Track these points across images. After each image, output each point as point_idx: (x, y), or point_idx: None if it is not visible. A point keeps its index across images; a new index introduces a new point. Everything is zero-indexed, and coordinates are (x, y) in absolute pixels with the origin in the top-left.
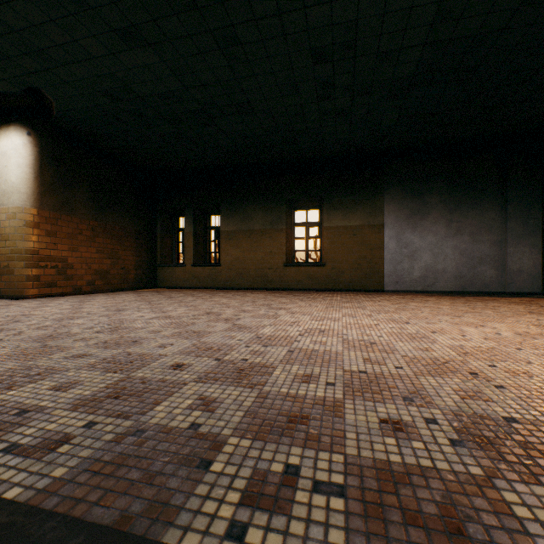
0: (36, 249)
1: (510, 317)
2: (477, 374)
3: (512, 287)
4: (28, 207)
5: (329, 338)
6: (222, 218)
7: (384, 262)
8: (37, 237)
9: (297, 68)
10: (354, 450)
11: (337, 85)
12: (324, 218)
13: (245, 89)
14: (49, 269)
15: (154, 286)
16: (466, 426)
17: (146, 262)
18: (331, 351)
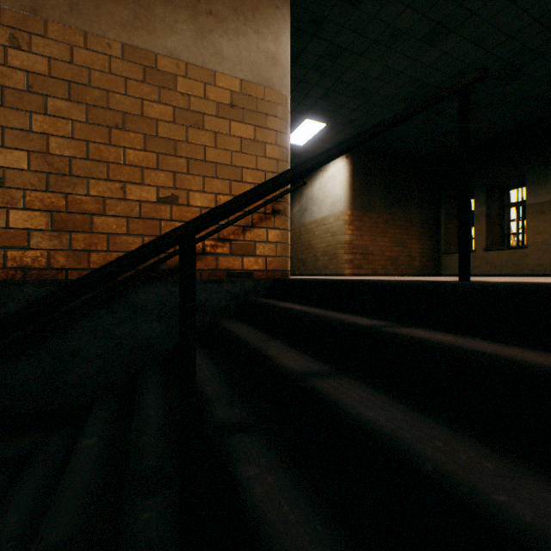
0: (350, 240)
1: None
2: None
3: None
4: (345, 210)
5: None
6: (528, 189)
7: None
8: (351, 231)
9: None
10: None
11: None
12: None
13: None
14: (357, 255)
15: (436, 274)
16: None
17: (429, 250)
18: None
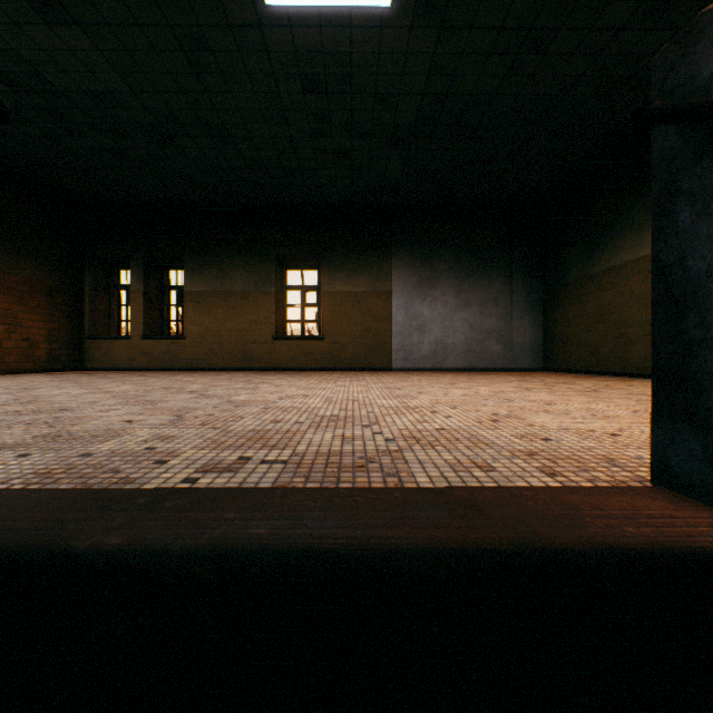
0: None
1: (499, 383)
2: (437, 412)
3: (516, 363)
4: None
5: (312, 400)
6: (187, 274)
7: (392, 335)
8: None
9: (284, 93)
10: (304, 448)
11: (333, 121)
12: (323, 281)
13: (218, 107)
14: None
15: (79, 368)
16: (404, 433)
17: (66, 332)
18: (309, 407)
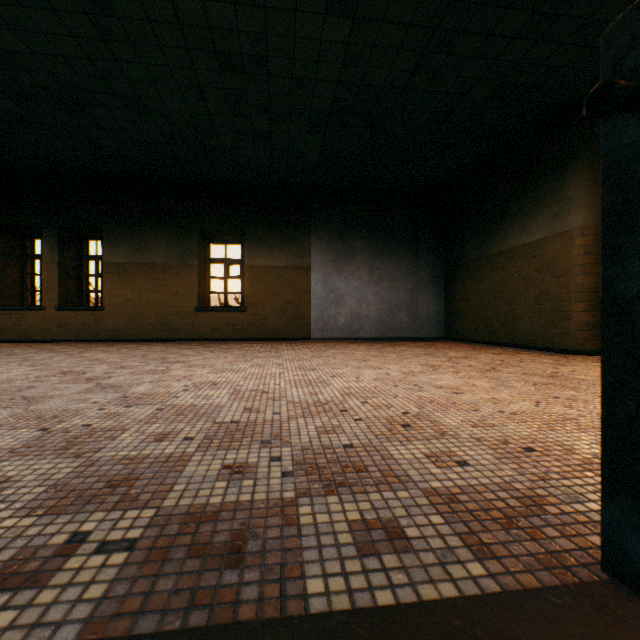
0: None
1: (407, 359)
2: (347, 411)
3: (422, 333)
4: None
5: (219, 391)
6: (106, 245)
7: (311, 307)
8: None
9: (200, 69)
10: (174, 501)
11: (251, 102)
12: (246, 256)
13: (131, 78)
14: None
15: None
16: (306, 458)
17: None
18: (212, 404)
